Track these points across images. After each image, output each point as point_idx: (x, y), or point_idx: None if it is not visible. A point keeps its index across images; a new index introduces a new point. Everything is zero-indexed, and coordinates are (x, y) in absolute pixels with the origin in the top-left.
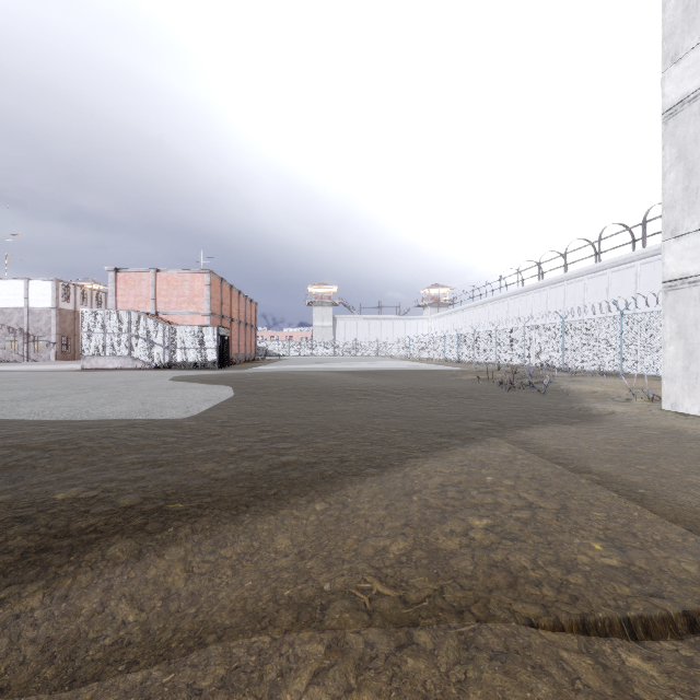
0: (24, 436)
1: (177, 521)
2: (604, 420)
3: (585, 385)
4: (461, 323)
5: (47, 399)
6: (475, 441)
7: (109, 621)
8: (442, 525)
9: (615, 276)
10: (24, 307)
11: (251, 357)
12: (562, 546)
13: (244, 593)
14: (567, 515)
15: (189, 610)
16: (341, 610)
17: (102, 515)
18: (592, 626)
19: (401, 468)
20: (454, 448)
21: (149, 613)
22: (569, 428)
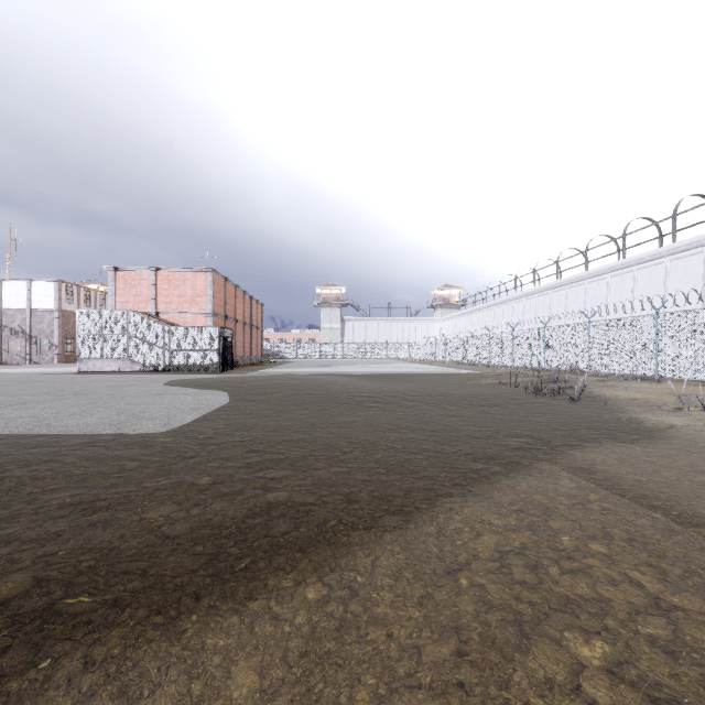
0: None
1: (64, 641)
2: (669, 437)
3: (620, 391)
4: (473, 324)
5: (14, 408)
6: (521, 468)
7: None
8: (526, 660)
9: (641, 273)
10: (27, 309)
11: (256, 359)
12: None
13: None
14: None
15: None
16: None
17: None
18: None
19: (433, 516)
20: (497, 480)
21: None
22: (632, 448)
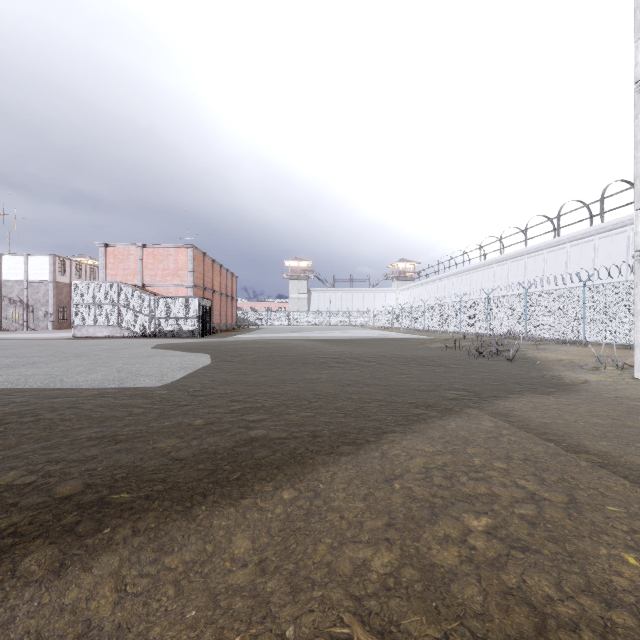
0: None
1: (117, 518)
2: (580, 389)
3: (550, 353)
4: (426, 294)
5: (27, 367)
6: (453, 413)
7: None
8: (433, 527)
9: (573, 249)
10: (24, 281)
11: (231, 326)
12: (588, 560)
13: (182, 634)
14: (579, 512)
15: None
16: None
17: (30, 510)
18: None
19: (379, 446)
20: (432, 422)
21: None
22: (547, 398)
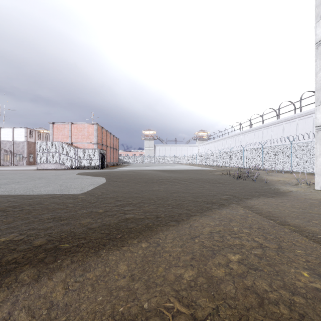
0: None
1: (63, 255)
2: (288, 195)
3: (274, 177)
4: (213, 148)
5: (15, 184)
6: (225, 206)
7: None
8: (213, 259)
9: (286, 125)
10: (12, 141)
11: (116, 163)
12: (285, 274)
13: (96, 307)
14: (282, 252)
15: (62, 318)
16: None
17: (22, 252)
18: None
19: (188, 222)
20: (214, 210)
21: (37, 319)
22: (271, 199)
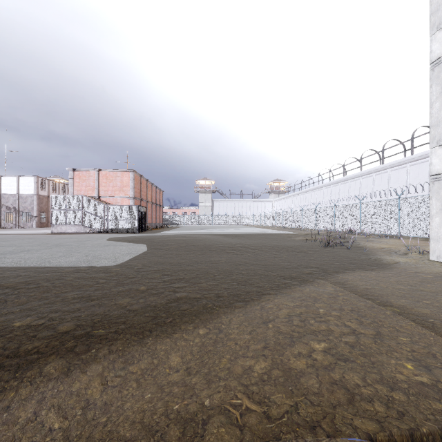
0: (3, 279)
1: (99, 344)
2: (393, 267)
3: (376, 243)
4: (293, 203)
5: (24, 253)
6: (308, 282)
7: (39, 429)
8: (292, 348)
9: (393, 173)
10: (16, 194)
11: (159, 225)
12: (383, 366)
13: (144, 405)
14: (381, 340)
15: (101, 419)
16: (218, 425)
17: (44, 339)
18: (418, 439)
19: (259, 302)
20: (294, 287)
21: (71, 420)
22: (370, 273)
